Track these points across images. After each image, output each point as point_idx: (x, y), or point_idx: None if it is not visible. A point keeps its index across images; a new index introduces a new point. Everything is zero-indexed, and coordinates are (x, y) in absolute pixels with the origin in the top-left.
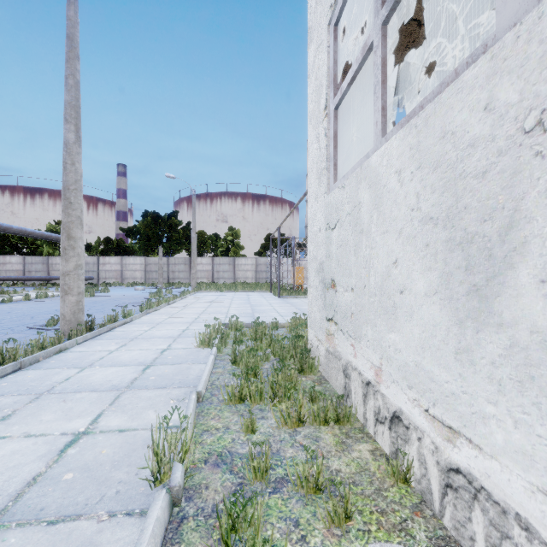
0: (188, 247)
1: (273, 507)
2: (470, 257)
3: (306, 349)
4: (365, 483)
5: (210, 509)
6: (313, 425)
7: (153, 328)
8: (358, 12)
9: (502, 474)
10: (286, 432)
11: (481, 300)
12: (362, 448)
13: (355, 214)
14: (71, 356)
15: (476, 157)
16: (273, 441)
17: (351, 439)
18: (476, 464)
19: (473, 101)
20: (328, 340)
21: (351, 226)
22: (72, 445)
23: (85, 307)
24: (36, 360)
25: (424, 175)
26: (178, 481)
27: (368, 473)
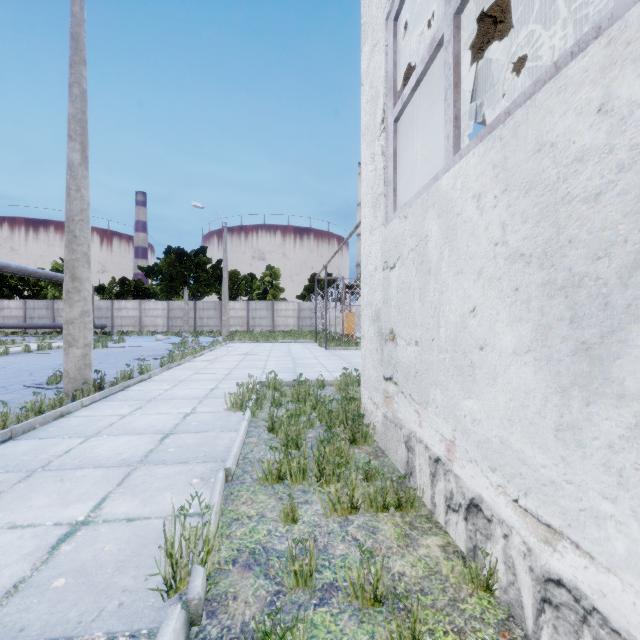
0: (219, 289)
1: (319, 625)
2: (577, 306)
3: (359, 414)
4: (436, 591)
5: (239, 629)
6: (368, 511)
7: (175, 387)
8: (421, 6)
9: (625, 595)
10: (336, 521)
11: (593, 362)
12: (431, 542)
13: (420, 249)
14: (74, 422)
15: (586, 175)
16: (319, 533)
17: (417, 531)
18: (586, 577)
19: (581, 101)
20: (386, 404)
21: (415, 264)
22: (67, 540)
23: (96, 360)
24: (31, 427)
25: (512, 200)
26: (197, 592)
27: (440, 576)
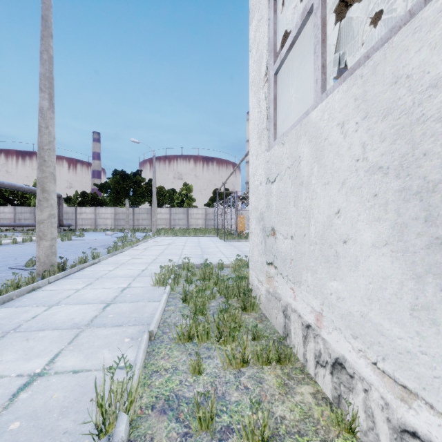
0: (150, 199)
1: None
2: (431, 207)
3: (248, 289)
4: (310, 432)
5: None
6: (256, 364)
7: (117, 268)
8: None
9: None
10: (231, 372)
11: None
12: (304, 390)
13: (294, 167)
14: (42, 295)
15: (440, 98)
16: (218, 383)
17: (293, 381)
18: (440, 434)
19: (435, 37)
20: (268, 282)
21: (291, 178)
22: (25, 388)
23: (62, 249)
24: (9, 298)
25: (371, 124)
26: (121, 437)
27: (312, 420)
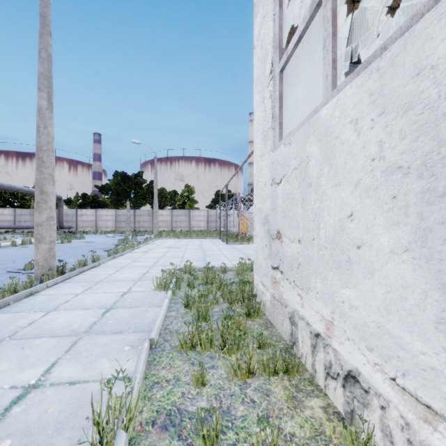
0: (151, 201)
1: None
2: None
3: (253, 294)
4: None
5: None
6: (262, 375)
7: (117, 272)
8: None
9: None
10: (236, 384)
11: None
12: (314, 404)
13: (302, 168)
14: (39, 299)
15: None
16: (223, 395)
17: (302, 393)
18: None
19: None
20: (274, 287)
21: (298, 180)
22: (18, 402)
23: (62, 252)
24: (6, 303)
25: (389, 121)
26: None
27: (324, 437)
